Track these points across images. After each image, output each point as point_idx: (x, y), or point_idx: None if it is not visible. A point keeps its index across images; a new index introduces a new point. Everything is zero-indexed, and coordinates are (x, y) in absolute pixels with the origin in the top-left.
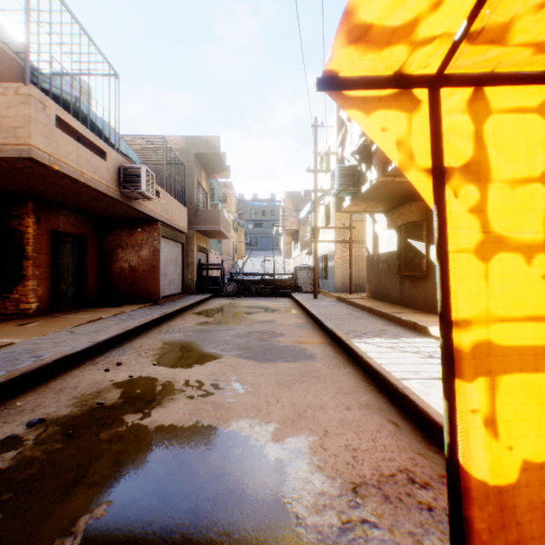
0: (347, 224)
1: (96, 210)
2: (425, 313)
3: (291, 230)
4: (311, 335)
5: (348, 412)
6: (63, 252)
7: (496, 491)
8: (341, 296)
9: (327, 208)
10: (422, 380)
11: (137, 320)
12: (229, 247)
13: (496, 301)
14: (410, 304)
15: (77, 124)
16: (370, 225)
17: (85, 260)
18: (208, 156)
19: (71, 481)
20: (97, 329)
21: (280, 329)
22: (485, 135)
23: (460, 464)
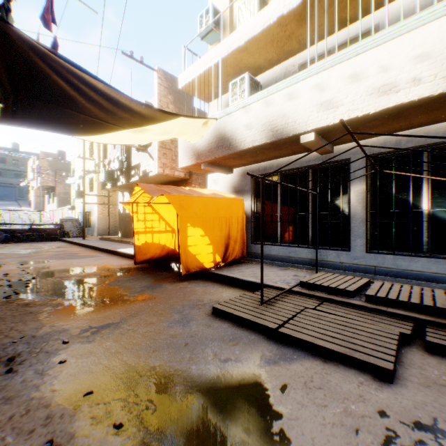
0: (106, 193)
1: None
2: None
3: (48, 186)
4: (94, 252)
5: (118, 261)
6: None
7: (139, 246)
8: (104, 237)
9: (91, 180)
10: None
11: None
12: None
13: (139, 226)
14: None
15: None
16: (121, 197)
17: None
18: None
19: (50, 274)
20: None
21: (74, 252)
22: (138, 208)
23: (135, 244)
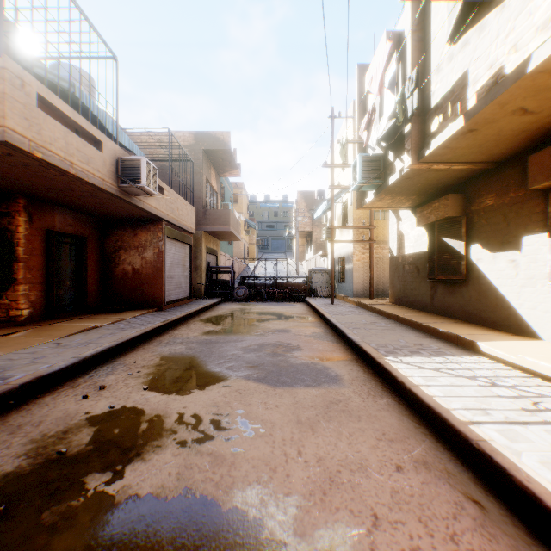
0: (366, 223)
1: (95, 208)
2: (465, 323)
3: (304, 231)
4: (332, 349)
5: (401, 476)
6: (59, 254)
7: None
8: (362, 302)
9: (344, 206)
10: (499, 425)
11: (136, 329)
12: (240, 249)
13: None
14: (444, 312)
15: (65, 107)
16: (393, 223)
17: (84, 262)
18: (217, 153)
19: None
20: (88, 340)
21: (296, 340)
22: None
23: None
